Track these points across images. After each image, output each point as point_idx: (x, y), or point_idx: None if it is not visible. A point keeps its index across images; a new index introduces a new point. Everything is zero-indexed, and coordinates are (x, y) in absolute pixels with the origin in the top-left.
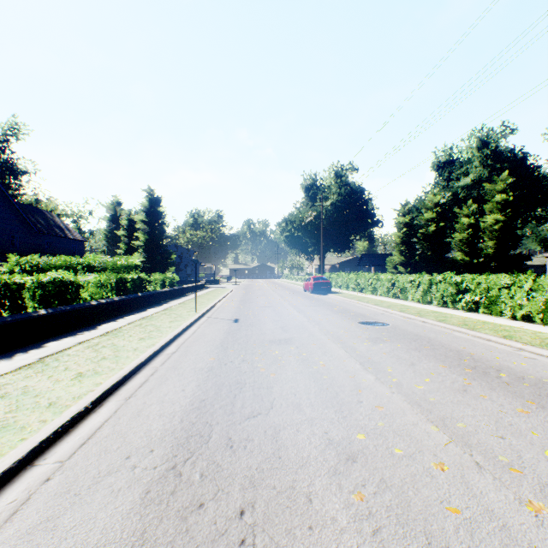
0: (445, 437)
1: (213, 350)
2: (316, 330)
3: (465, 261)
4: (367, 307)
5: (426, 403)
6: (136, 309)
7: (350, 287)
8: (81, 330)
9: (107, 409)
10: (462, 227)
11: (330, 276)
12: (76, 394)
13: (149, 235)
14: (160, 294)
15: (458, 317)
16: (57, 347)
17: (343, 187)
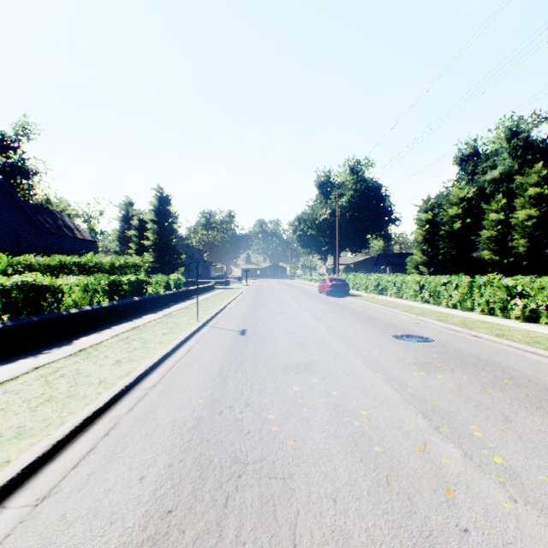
0: None
1: (207, 383)
2: (342, 348)
3: (494, 261)
4: (396, 314)
5: None
6: (132, 315)
7: (370, 289)
8: (52, 345)
9: None
10: (491, 223)
11: (346, 277)
12: None
13: (158, 234)
14: (162, 298)
15: (518, 330)
16: (2, 375)
17: (359, 183)
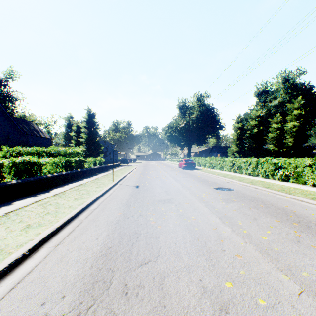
0: (296, 286)
1: (121, 207)
2: (187, 193)
3: (275, 150)
4: (218, 178)
5: (273, 252)
6: (77, 179)
7: (206, 165)
8: (40, 192)
9: (39, 255)
10: (273, 130)
11: (194, 159)
12: (20, 242)
13: (88, 135)
14: (92, 170)
15: (277, 185)
16: (21, 204)
17: (202, 106)
